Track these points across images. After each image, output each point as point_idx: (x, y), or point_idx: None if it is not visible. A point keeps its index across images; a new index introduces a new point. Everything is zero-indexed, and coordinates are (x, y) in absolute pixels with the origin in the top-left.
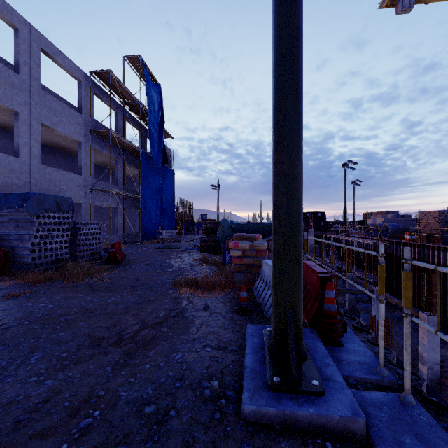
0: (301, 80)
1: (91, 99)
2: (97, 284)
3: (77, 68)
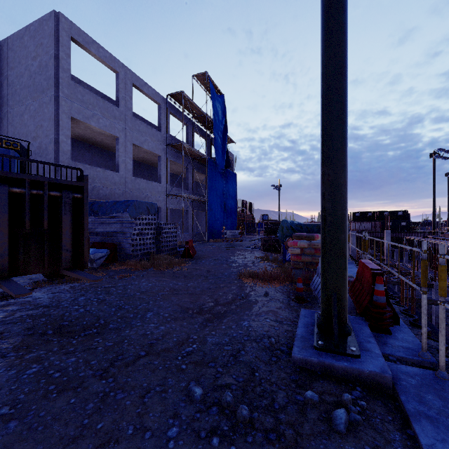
0: (345, 106)
1: (167, 118)
2: (178, 273)
3: (157, 94)
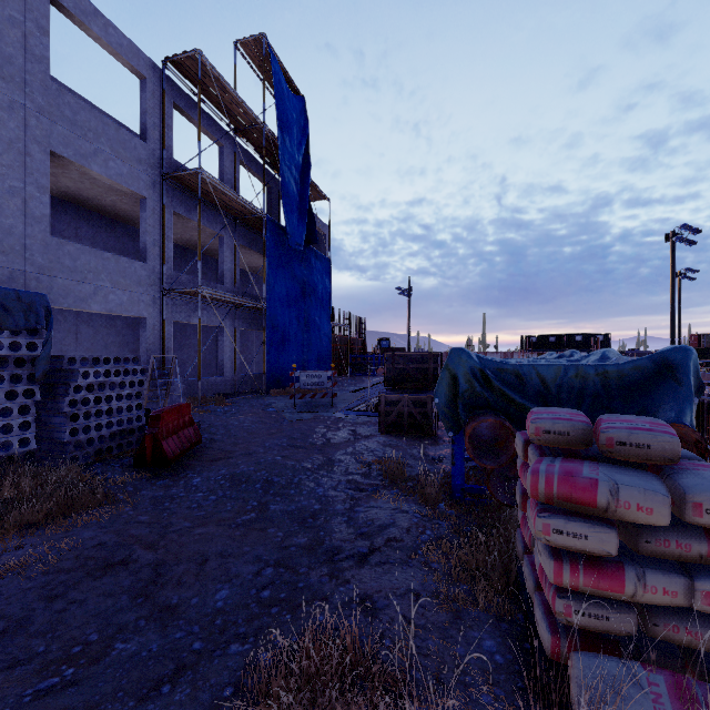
0: None
1: (166, 114)
2: (1, 593)
3: (136, 51)
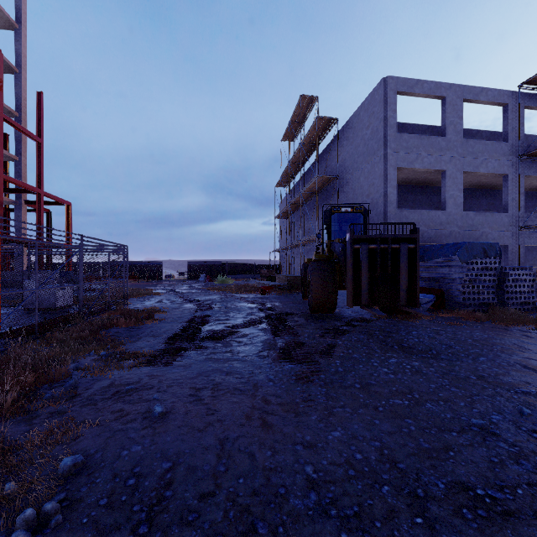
0: None
1: (520, 117)
2: (530, 332)
3: (501, 93)
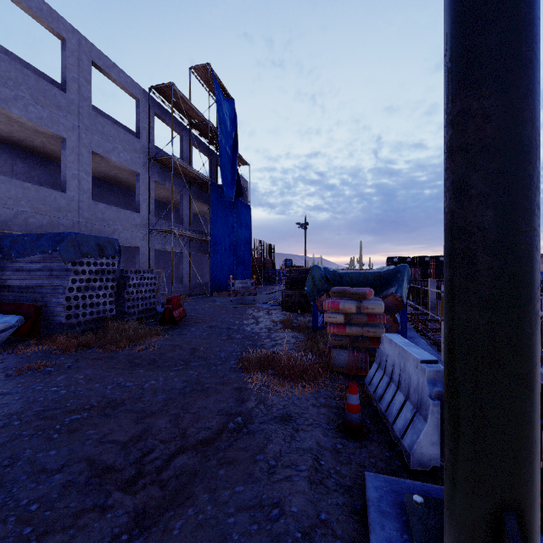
0: None
1: (151, 120)
2: (140, 355)
3: (134, 84)
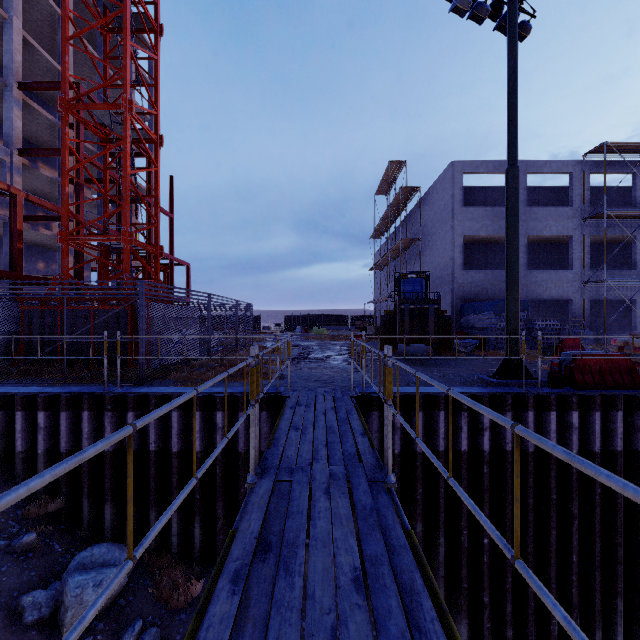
0: (511, 262)
1: (585, 183)
2: None
3: (566, 163)
